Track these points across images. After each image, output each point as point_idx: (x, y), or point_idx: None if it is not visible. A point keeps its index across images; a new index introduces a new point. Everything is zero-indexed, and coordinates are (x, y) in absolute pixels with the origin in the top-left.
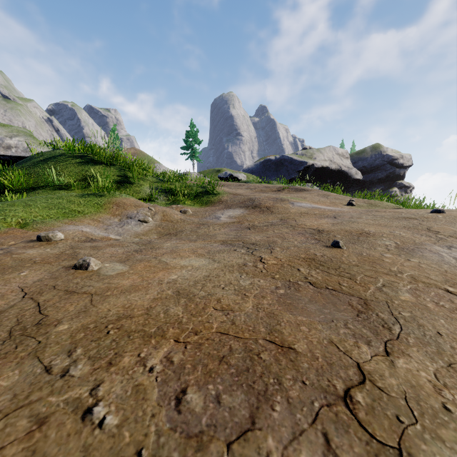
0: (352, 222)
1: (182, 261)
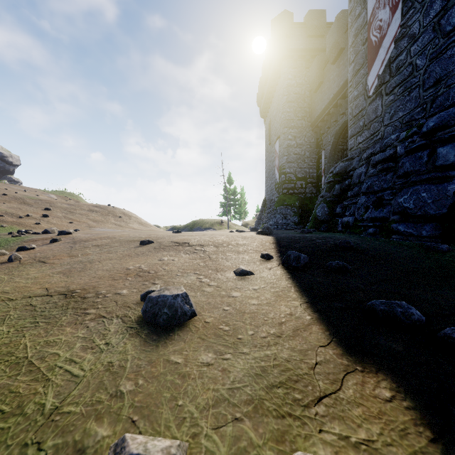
0: None
1: None
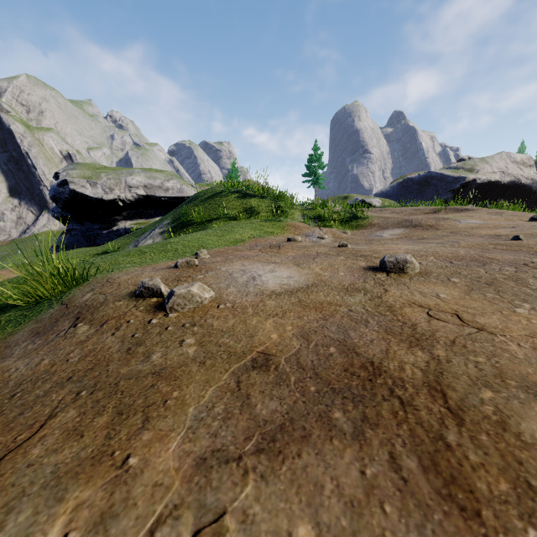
0: (533, 229)
1: (397, 246)
